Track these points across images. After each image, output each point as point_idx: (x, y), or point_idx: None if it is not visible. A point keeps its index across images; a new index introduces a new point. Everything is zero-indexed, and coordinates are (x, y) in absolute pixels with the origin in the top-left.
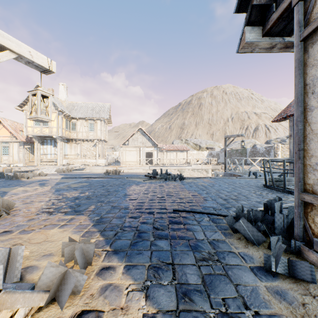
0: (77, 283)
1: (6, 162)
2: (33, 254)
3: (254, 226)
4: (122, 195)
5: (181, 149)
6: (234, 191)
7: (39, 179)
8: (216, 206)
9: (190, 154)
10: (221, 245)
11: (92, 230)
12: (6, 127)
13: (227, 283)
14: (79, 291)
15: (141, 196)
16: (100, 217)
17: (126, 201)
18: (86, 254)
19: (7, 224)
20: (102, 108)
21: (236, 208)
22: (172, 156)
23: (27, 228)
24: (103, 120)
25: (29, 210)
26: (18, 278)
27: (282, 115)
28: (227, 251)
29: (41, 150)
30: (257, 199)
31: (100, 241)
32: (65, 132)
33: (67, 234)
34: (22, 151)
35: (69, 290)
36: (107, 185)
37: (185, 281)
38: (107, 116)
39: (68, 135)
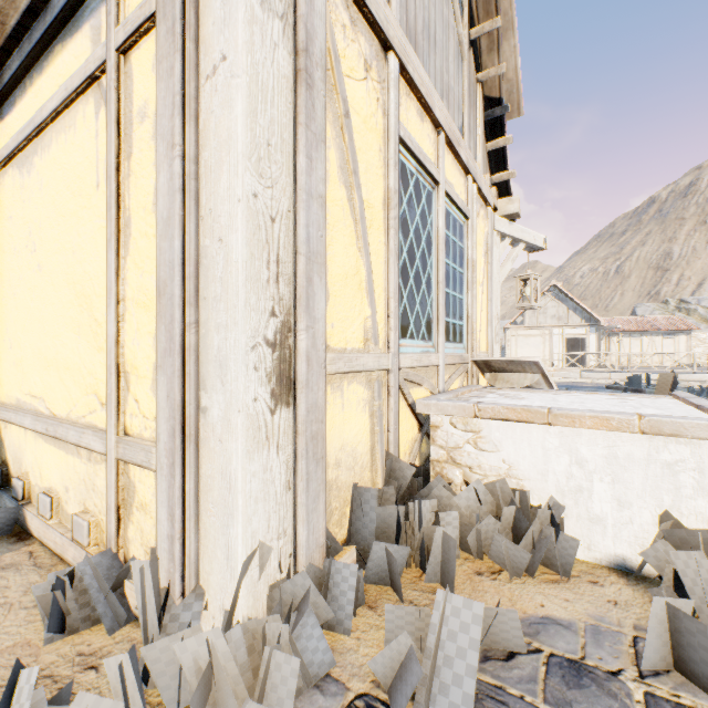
0: None
1: None
2: None
3: None
4: None
5: (668, 327)
6: None
7: None
8: None
9: (699, 341)
10: None
11: None
12: None
13: None
14: None
15: None
16: None
17: None
18: None
19: None
20: None
21: None
22: (635, 346)
23: None
24: None
25: None
26: None
27: None
28: None
29: None
30: None
31: None
32: None
33: None
34: None
35: None
36: None
37: None
38: None
39: None
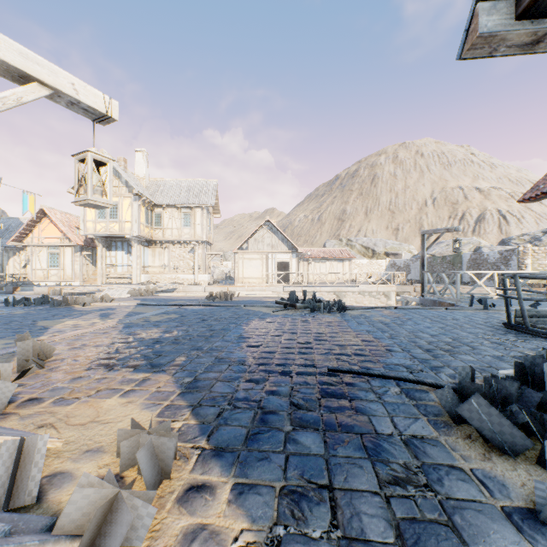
0: (136, 521)
1: (55, 278)
2: (69, 446)
3: (501, 413)
4: (236, 337)
5: (340, 256)
6: (444, 333)
7: (101, 306)
8: (413, 364)
9: (356, 265)
10: (431, 450)
11: (178, 403)
12: (54, 222)
13: (456, 546)
14: (140, 540)
15: (268, 339)
16: (193, 378)
17: (242, 349)
18: (160, 456)
19: (36, 386)
20: (203, 187)
21: (459, 373)
22: (323, 268)
23: (67, 395)
24: (206, 208)
25: (76, 362)
26: (34, 498)
27: (541, 188)
28: (446, 464)
29: (108, 260)
30: (494, 352)
31: (189, 427)
32: (145, 229)
33: (134, 409)
34: (79, 261)
35: (119, 539)
36: (210, 319)
37: (358, 533)
38: (211, 200)
39: (149, 235)
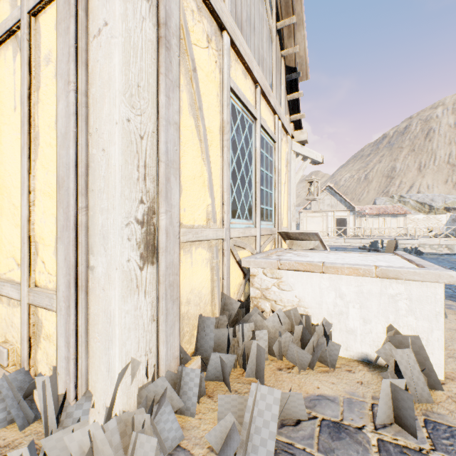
0: None
1: None
2: None
3: None
4: None
5: (393, 212)
6: None
7: None
8: None
9: (410, 220)
10: None
11: None
12: None
13: None
14: None
15: None
16: None
17: None
18: None
19: None
20: None
21: None
22: (375, 223)
23: None
24: None
25: None
26: None
27: None
28: None
29: None
30: None
31: None
32: None
33: None
34: None
35: None
36: None
37: None
38: None
39: None
